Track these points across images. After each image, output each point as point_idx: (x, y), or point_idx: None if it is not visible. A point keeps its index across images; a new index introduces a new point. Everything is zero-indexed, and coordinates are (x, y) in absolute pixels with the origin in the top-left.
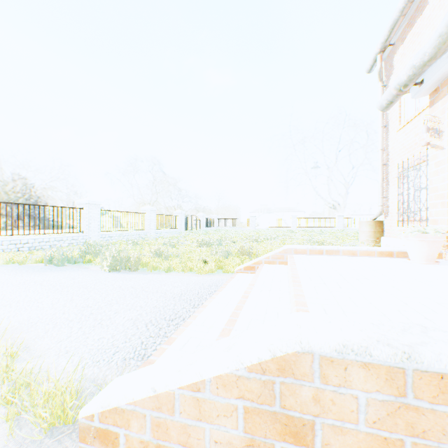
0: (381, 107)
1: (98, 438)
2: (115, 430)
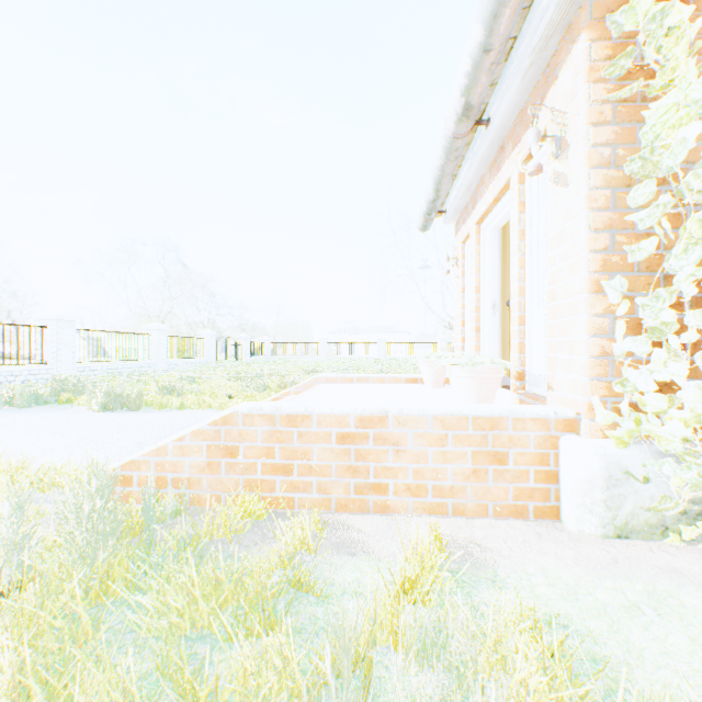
0: (419, 228)
1: (119, 481)
2: (131, 473)
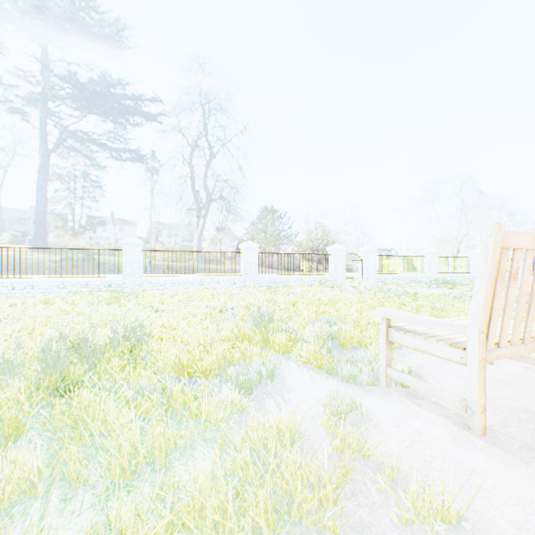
0: None
1: None
2: None
